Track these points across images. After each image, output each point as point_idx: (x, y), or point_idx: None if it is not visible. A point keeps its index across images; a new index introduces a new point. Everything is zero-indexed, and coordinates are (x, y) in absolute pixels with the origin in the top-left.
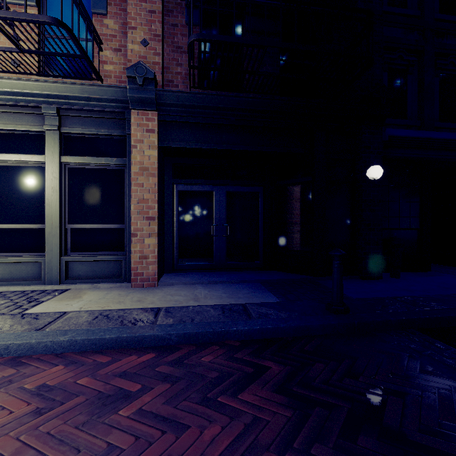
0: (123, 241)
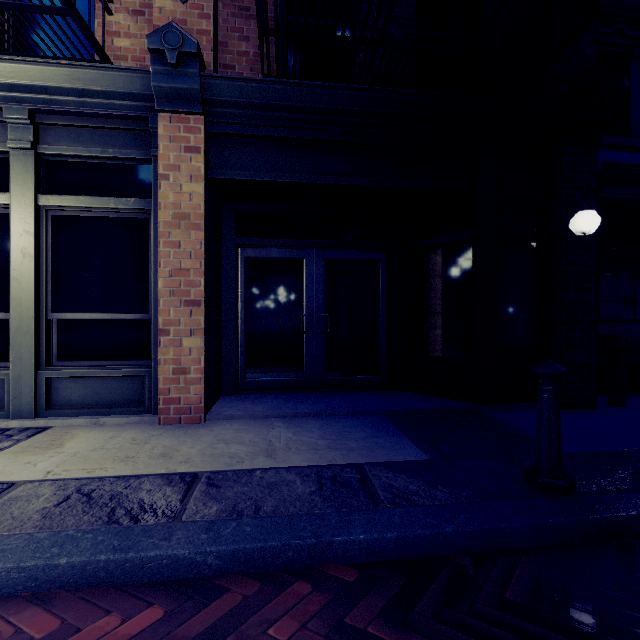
0: (148, 342)
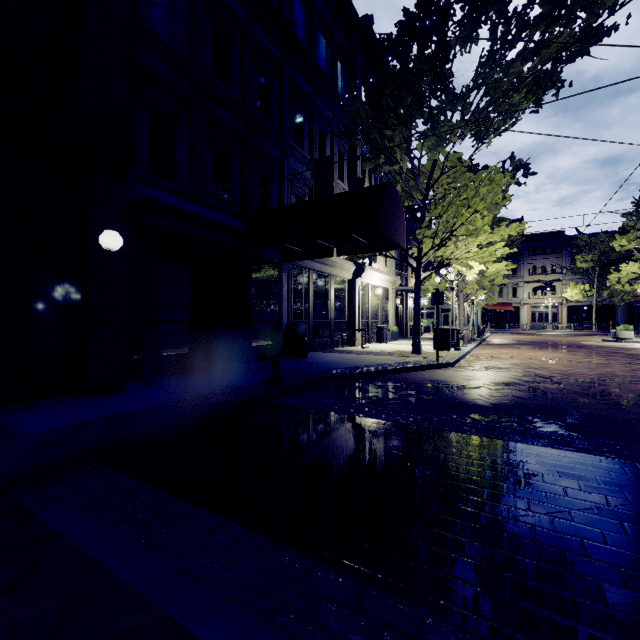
0: None
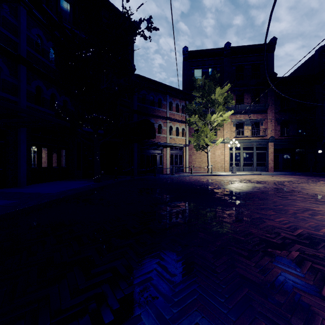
0: (265, 165)
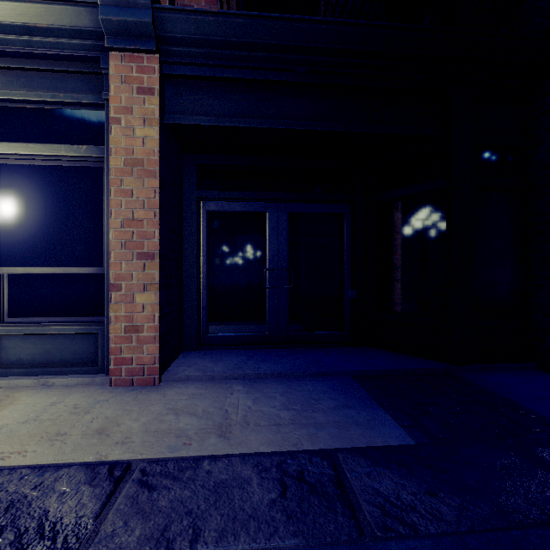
0: (102, 297)
